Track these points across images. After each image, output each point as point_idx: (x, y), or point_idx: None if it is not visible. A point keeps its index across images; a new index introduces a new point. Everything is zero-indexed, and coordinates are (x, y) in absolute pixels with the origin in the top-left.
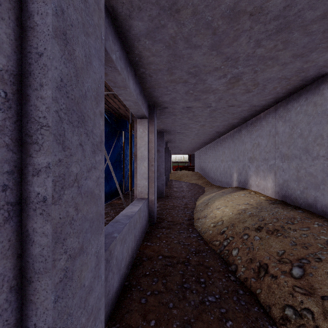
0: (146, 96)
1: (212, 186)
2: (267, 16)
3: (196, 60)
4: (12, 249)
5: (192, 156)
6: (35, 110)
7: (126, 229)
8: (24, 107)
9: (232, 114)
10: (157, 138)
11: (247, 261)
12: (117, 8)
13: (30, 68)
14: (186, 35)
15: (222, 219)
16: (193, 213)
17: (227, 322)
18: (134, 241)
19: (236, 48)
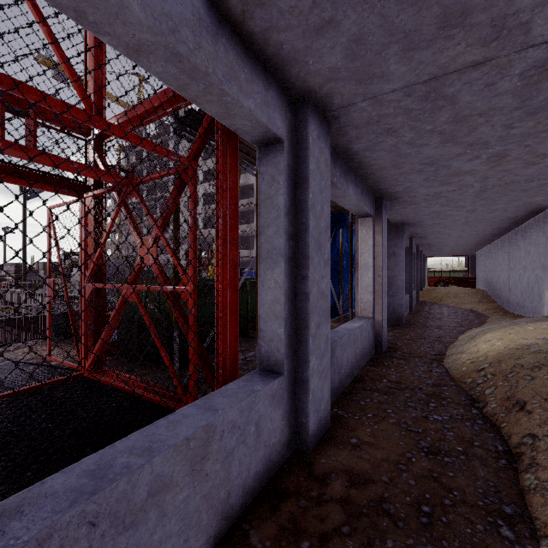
0: (370, 190)
1: (505, 315)
2: (503, 110)
3: (427, 153)
4: (293, 313)
5: (473, 259)
6: (302, 248)
7: (346, 339)
8: (297, 246)
9: (523, 190)
10: (392, 235)
11: (502, 399)
12: (338, 142)
13: (299, 227)
14: (408, 141)
15: (486, 354)
16: (447, 348)
17: (448, 432)
18: (354, 357)
19: (478, 136)
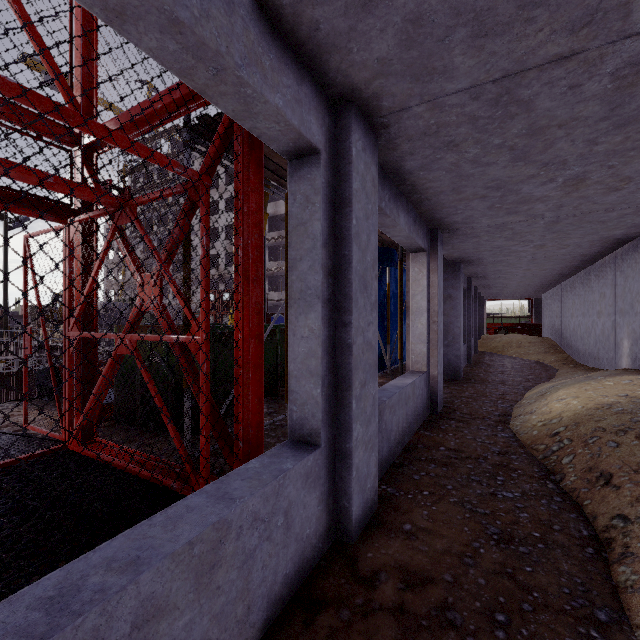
0: (423, 220)
1: (576, 368)
2: (588, 121)
3: (493, 174)
4: (333, 369)
5: (537, 303)
6: (343, 287)
7: (396, 399)
8: (337, 285)
9: (601, 222)
10: (447, 274)
11: (583, 470)
12: (387, 159)
13: (340, 261)
14: (472, 158)
15: (560, 415)
16: (513, 408)
17: (521, 513)
18: (405, 420)
19: (554, 153)
